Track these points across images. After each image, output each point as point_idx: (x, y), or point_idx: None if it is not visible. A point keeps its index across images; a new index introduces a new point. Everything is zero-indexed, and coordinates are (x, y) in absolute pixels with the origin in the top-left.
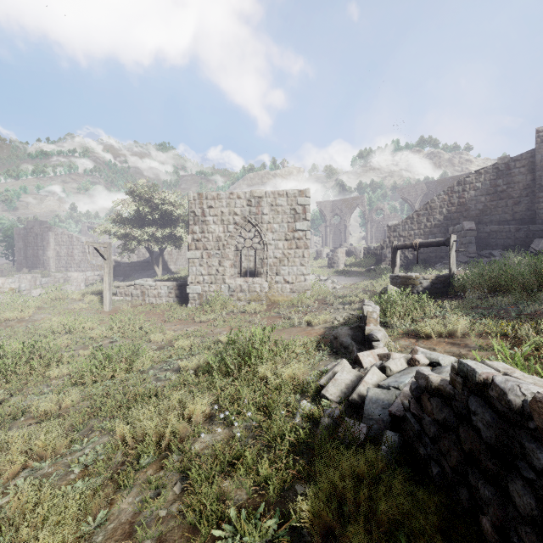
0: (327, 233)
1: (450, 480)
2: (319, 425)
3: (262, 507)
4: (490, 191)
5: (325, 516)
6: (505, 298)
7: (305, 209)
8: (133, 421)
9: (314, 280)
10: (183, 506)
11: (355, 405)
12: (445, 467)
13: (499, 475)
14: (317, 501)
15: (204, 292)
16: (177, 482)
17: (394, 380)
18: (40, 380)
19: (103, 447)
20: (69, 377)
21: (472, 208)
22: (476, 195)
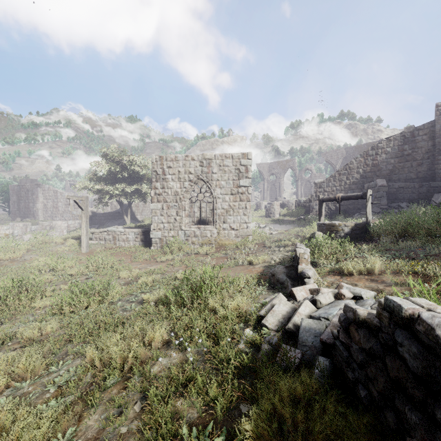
0: (265, 189)
1: (378, 403)
2: (260, 350)
3: (211, 426)
4: (398, 154)
5: (266, 435)
6: (413, 242)
7: (247, 169)
8: (101, 346)
9: (254, 227)
10: (142, 424)
11: (290, 333)
12: (372, 390)
13: (426, 403)
14: (259, 421)
15: (165, 237)
16: (137, 401)
17: (324, 312)
18: (26, 310)
19: (75, 369)
20: (51, 307)
21: (383, 168)
22: (387, 158)
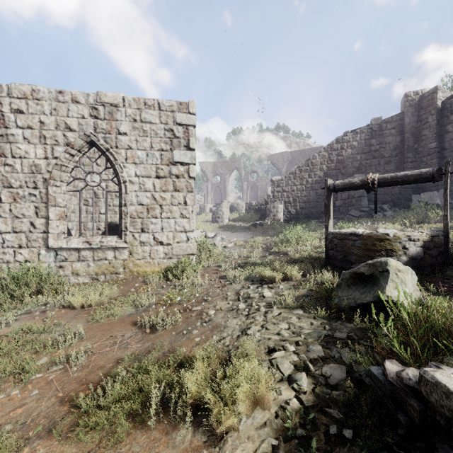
0: (208, 191)
1: None
2: None
3: None
4: (365, 150)
5: None
6: None
7: (187, 131)
8: None
9: (199, 237)
10: None
11: None
12: None
13: None
14: None
15: (5, 263)
16: None
17: None
18: None
19: None
20: None
21: (349, 165)
22: (353, 153)
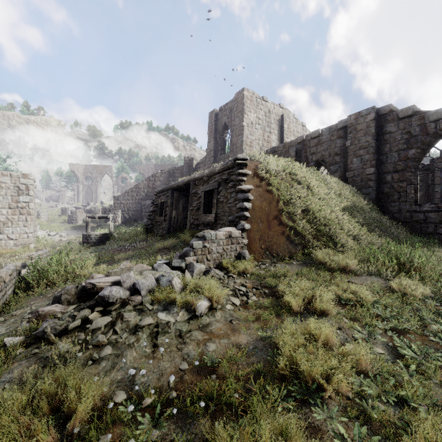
0: (79, 191)
1: None
2: None
3: None
4: (167, 183)
5: None
6: (112, 244)
7: (28, 187)
8: None
9: (43, 235)
10: None
11: None
12: None
13: None
14: None
15: None
16: None
17: None
18: None
19: None
20: None
21: None
22: (161, 184)
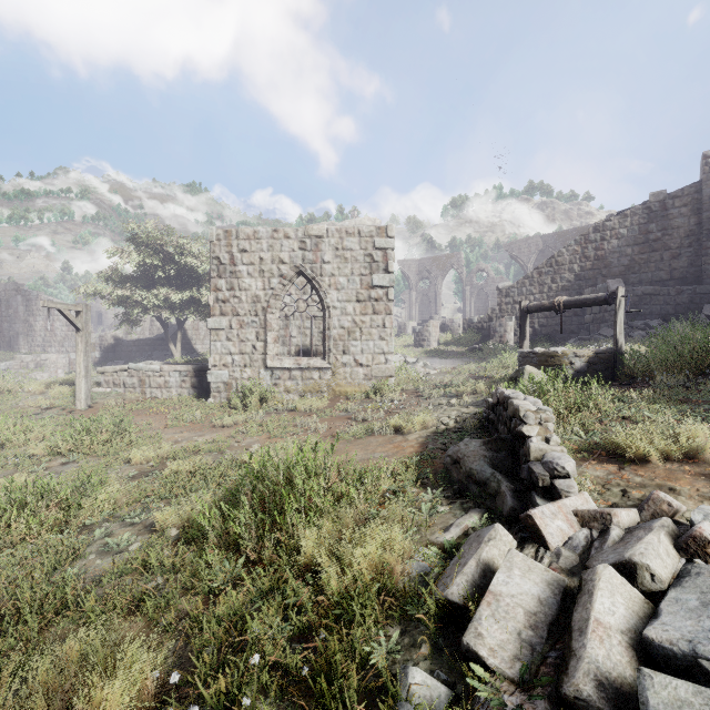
0: (411, 303)
1: None
2: None
3: None
4: (639, 239)
5: None
6: None
7: (386, 255)
8: None
9: (398, 362)
10: None
11: None
12: None
13: None
14: None
15: (234, 380)
16: None
17: (705, 630)
18: None
19: None
20: None
21: (614, 263)
22: (620, 245)
